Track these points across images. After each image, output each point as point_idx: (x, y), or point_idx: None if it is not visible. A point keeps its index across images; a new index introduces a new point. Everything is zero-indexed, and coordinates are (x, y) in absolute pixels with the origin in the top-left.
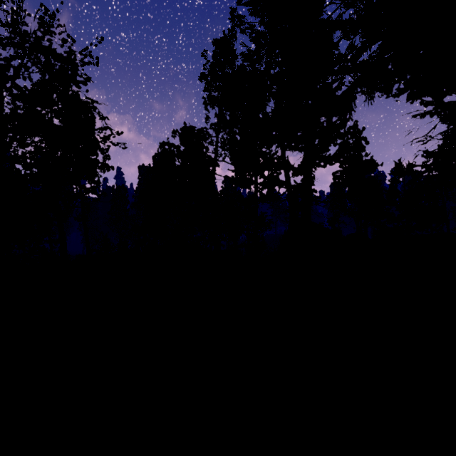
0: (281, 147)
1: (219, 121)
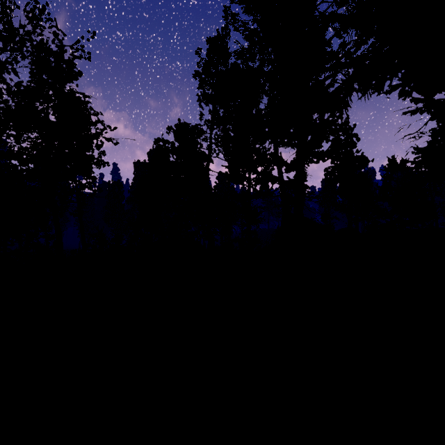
0: (274, 143)
1: (212, 118)
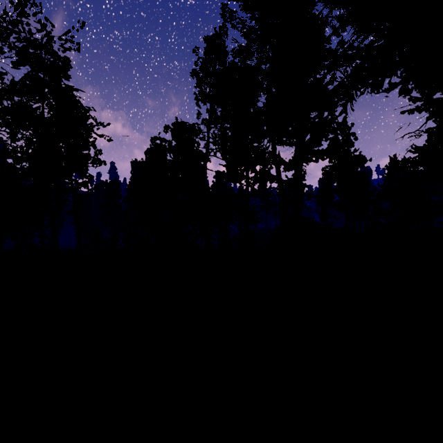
0: (273, 141)
1: (210, 117)
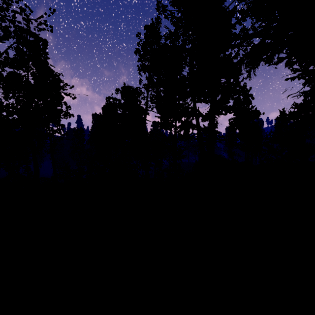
0: (194, 100)
1: (148, 82)
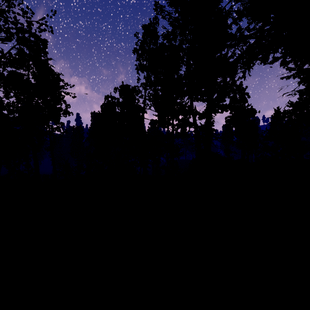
0: (191, 98)
1: (146, 81)
